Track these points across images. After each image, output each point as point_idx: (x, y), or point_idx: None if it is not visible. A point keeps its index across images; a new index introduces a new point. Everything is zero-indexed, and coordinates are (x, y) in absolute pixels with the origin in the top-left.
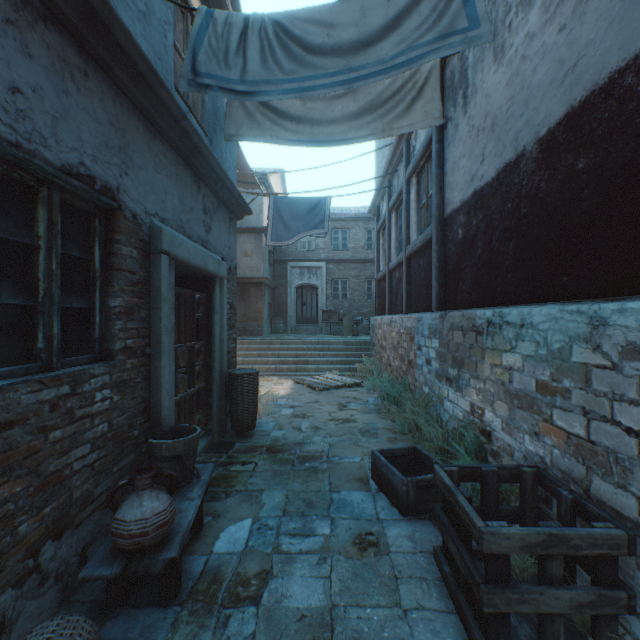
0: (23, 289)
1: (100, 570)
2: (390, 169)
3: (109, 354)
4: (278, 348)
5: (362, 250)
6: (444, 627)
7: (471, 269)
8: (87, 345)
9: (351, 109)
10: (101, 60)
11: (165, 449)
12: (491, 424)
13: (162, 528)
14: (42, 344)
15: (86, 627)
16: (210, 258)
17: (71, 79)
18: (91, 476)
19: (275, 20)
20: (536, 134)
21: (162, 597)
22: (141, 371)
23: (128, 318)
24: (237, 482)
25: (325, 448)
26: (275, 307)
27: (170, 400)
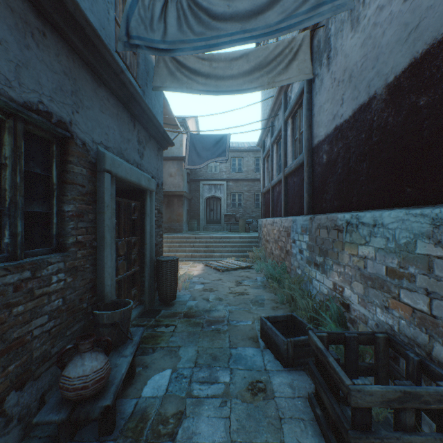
0: None
1: (50, 416)
2: (272, 114)
3: (64, 247)
4: (193, 241)
5: (252, 172)
6: None
7: (333, 184)
8: (47, 240)
9: (245, 68)
10: (56, 24)
11: (106, 318)
12: (349, 299)
13: (99, 382)
14: (8, 239)
15: None
16: (142, 176)
17: (31, 37)
18: (48, 339)
19: None
20: (385, 81)
21: (100, 434)
22: (89, 259)
23: (79, 220)
24: (161, 340)
25: (226, 314)
26: (191, 212)
27: (112, 280)
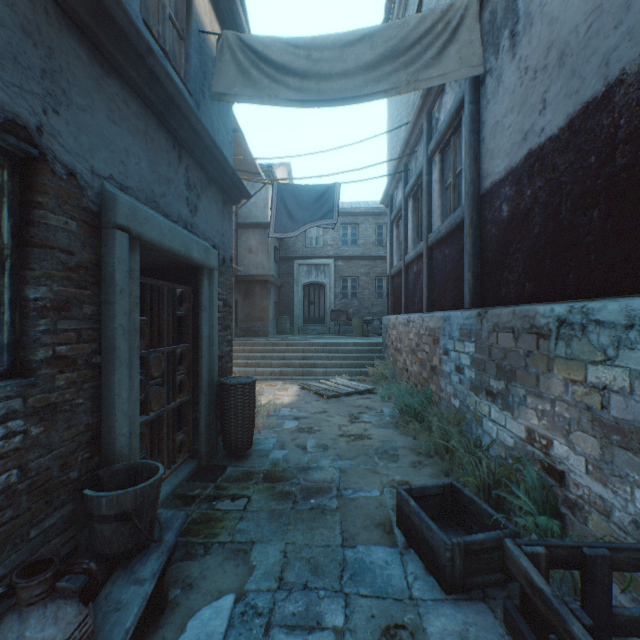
0: None
1: None
2: (406, 151)
3: (26, 367)
4: (283, 350)
5: (372, 246)
6: None
7: (523, 253)
8: None
9: (367, 59)
10: None
11: (105, 505)
12: (565, 462)
13: None
14: None
15: None
16: (194, 243)
17: None
18: None
19: None
20: None
21: None
22: (84, 388)
23: (59, 315)
24: (222, 528)
25: (335, 476)
26: (281, 306)
27: (133, 423)
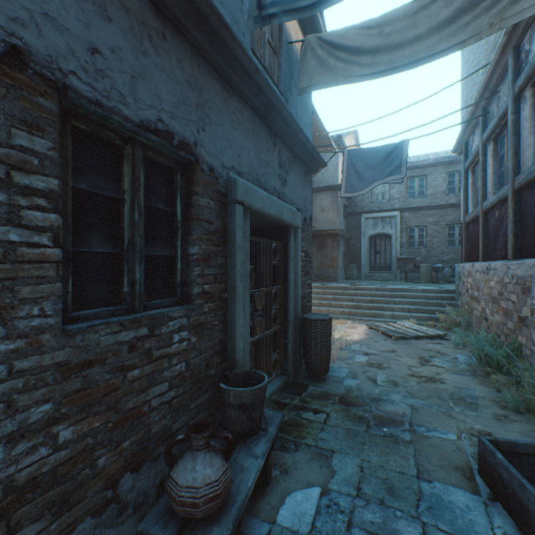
0: (111, 238)
1: (155, 529)
2: (485, 94)
3: (188, 298)
4: (352, 293)
5: (441, 195)
6: None
7: None
8: (170, 289)
9: (441, 16)
10: (177, 21)
11: (232, 396)
12: None
13: (213, 501)
14: (127, 288)
15: None
16: (284, 208)
17: (149, 41)
18: (169, 412)
19: None
20: None
21: None
22: (218, 314)
23: (205, 265)
24: (307, 433)
25: (406, 411)
26: (349, 256)
27: (245, 342)
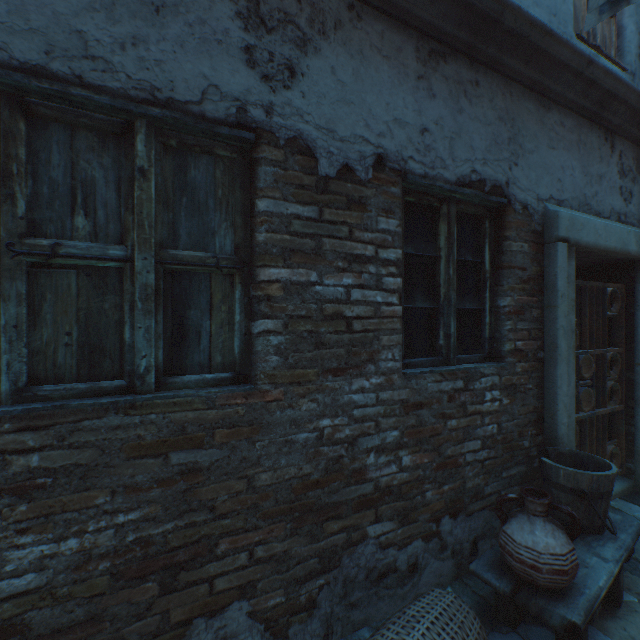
0: (429, 294)
1: (487, 574)
2: None
3: (497, 355)
4: None
5: None
6: None
7: None
8: (477, 344)
9: None
10: (489, 60)
11: (561, 476)
12: None
13: (558, 575)
14: (441, 341)
15: (474, 624)
16: (630, 235)
17: (463, 97)
18: (480, 472)
19: None
20: None
21: None
22: (531, 377)
23: (517, 318)
24: None
25: None
26: None
27: (568, 417)
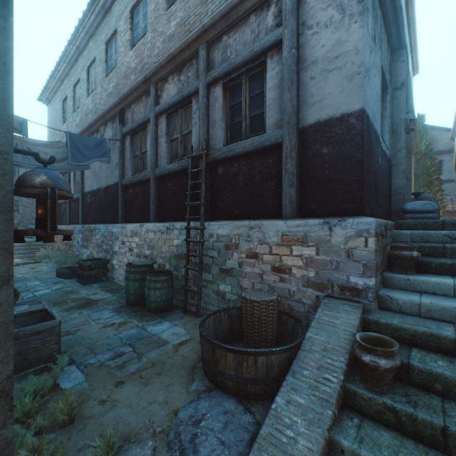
0: None
1: None
2: None
3: None
4: None
5: None
6: (77, 284)
7: (92, 212)
8: None
9: None
10: None
11: None
12: (95, 254)
13: None
14: None
15: None
16: None
17: None
18: None
19: (28, 147)
20: (103, 186)
21: None
22: None
23: None
24: None
25: (33, 276)
26: None
27: None
